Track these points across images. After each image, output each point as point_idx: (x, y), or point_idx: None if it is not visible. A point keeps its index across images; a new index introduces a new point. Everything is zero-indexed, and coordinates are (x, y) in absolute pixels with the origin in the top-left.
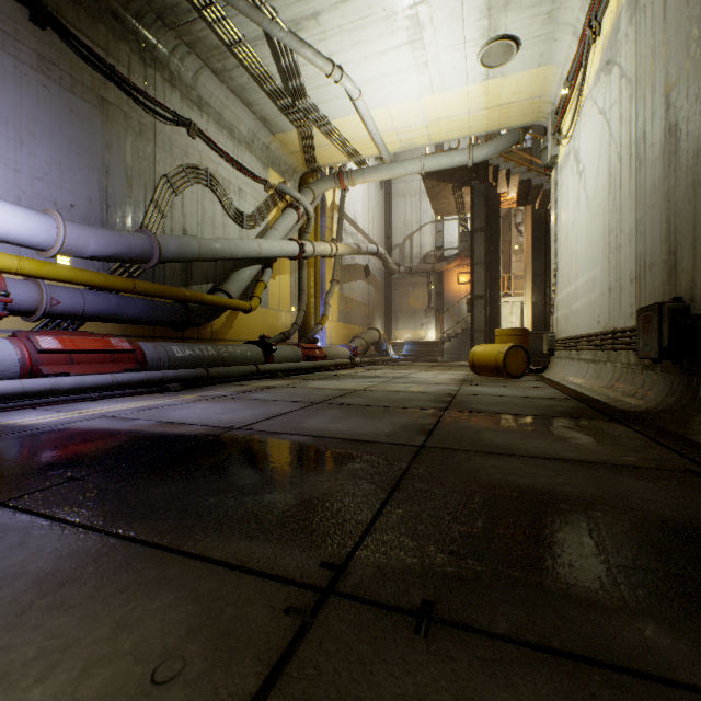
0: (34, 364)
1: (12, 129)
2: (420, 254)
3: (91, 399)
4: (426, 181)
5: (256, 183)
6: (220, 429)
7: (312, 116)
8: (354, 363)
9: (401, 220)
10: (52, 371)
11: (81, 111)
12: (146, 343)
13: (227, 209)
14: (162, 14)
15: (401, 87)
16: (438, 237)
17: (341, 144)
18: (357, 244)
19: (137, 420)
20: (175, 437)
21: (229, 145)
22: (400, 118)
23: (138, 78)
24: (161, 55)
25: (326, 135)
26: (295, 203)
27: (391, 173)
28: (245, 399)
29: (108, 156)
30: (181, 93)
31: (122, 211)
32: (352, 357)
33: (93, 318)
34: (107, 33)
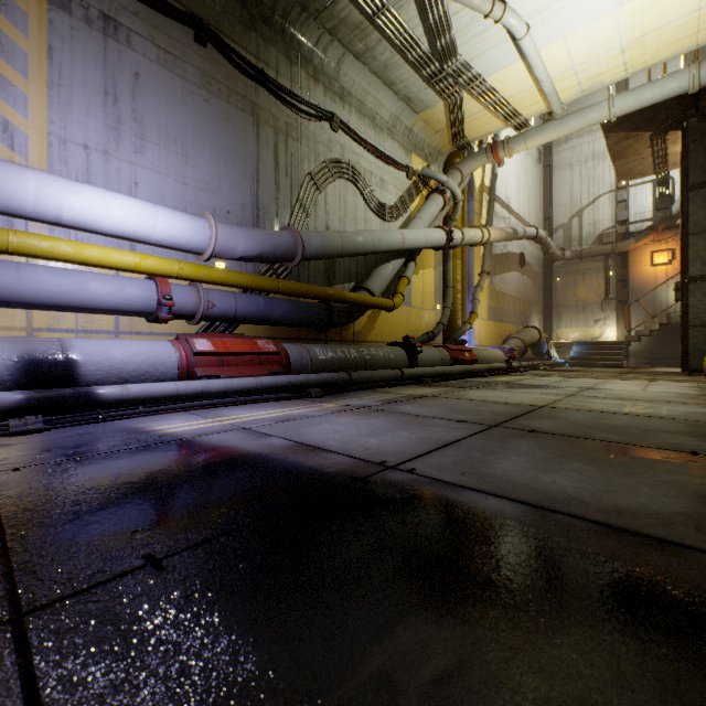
0: (190, 366)
1: (180, 146)
2: (592, 234)
3: (236, 403)
4: (609, 135)
5: (398, 171)
6: (368, 467)
7: (463, 78)
8: (510, 367)
9: (565, 195)
10: (204, 374)
11: (235, 119)
12: (290, 345)
13: (368, 202)
14: (306, 5)
15: (588, 1)
16: (620, 208)
17: (496, 106)
18: (512, 228)
19: (271, 436)
20: (308, 476)
21: (370, 133)
22: (581, 50)
23: (285, 78)
24: (305, 51)
25: (479, 98)
26: (440, 186)
27: (563, 129)
28: (393, 412)
29: (259, 160)
30: (324, 87)
31: (270, 214)
32: (507, 361)
33: (244, 320)
34: (258, 39)
